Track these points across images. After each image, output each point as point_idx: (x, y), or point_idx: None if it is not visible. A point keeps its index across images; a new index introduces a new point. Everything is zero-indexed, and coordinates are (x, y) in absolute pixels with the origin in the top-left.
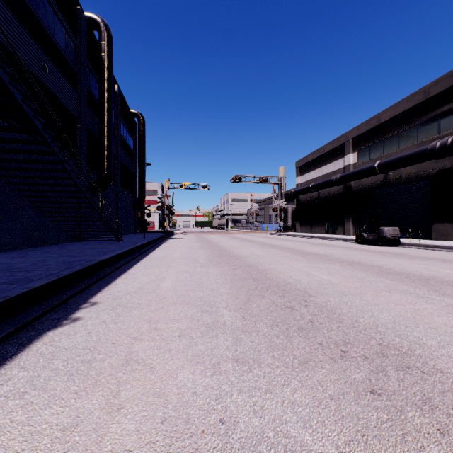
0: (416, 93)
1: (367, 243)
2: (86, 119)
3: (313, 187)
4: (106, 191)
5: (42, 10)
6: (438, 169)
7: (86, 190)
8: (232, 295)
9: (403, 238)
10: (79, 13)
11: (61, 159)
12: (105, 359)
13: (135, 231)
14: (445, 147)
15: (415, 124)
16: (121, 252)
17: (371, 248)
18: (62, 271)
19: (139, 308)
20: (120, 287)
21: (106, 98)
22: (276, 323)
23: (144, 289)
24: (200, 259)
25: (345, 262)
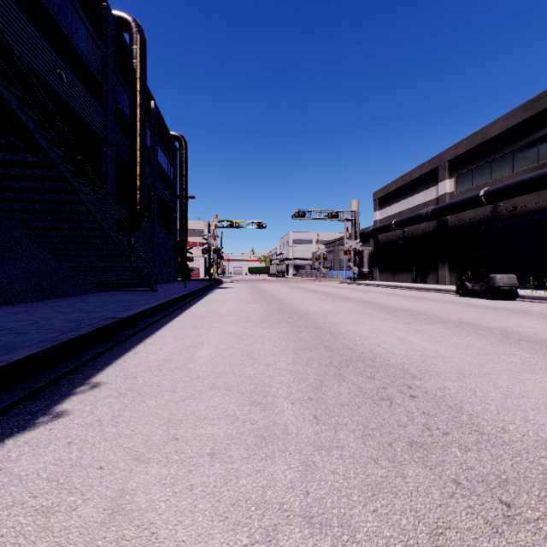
0: (537, 97)
1: (470, 295)
2: (114, 141)
3: (397, 224)
4: (140, 230)
5: (58, 5)
6: None
7: (109, 228)
8: (296, 374)
9: (519, 289)
10: (105, 10)
11: (75, 187)
12: (76, 508)
13: (176, 279)
14: None
15: (535, 139)
16: (151, 306)
17: (478, 301)
18: (63, 334)
19: (158, 395)
20: (139, 358)
21: (138, 116)
22: (369, 430)
23: (172, 362)
24: (253, 316)
25: (450, 322)
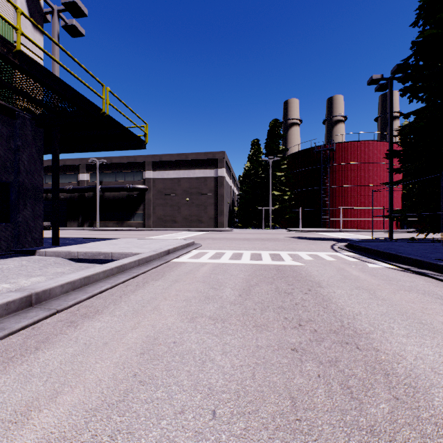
0: (61, 160)
1: None
2: None
3: None
4: None
5: None
6: (70, 197)
7: None
8: None
9: None
10: None
11: None
12: None
13: None
14: (70, 190)
15: (61, 174)
16: None
17: None
18: None
19: None
20: None
21: None
22: None
23: None
24: None
25: None
